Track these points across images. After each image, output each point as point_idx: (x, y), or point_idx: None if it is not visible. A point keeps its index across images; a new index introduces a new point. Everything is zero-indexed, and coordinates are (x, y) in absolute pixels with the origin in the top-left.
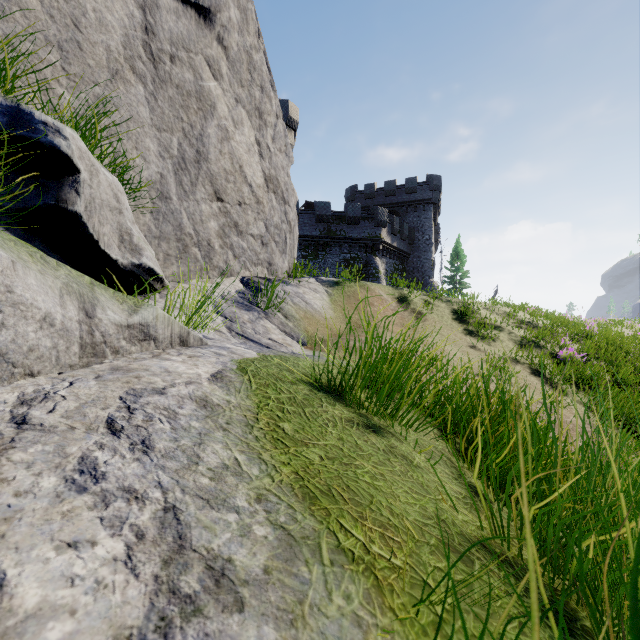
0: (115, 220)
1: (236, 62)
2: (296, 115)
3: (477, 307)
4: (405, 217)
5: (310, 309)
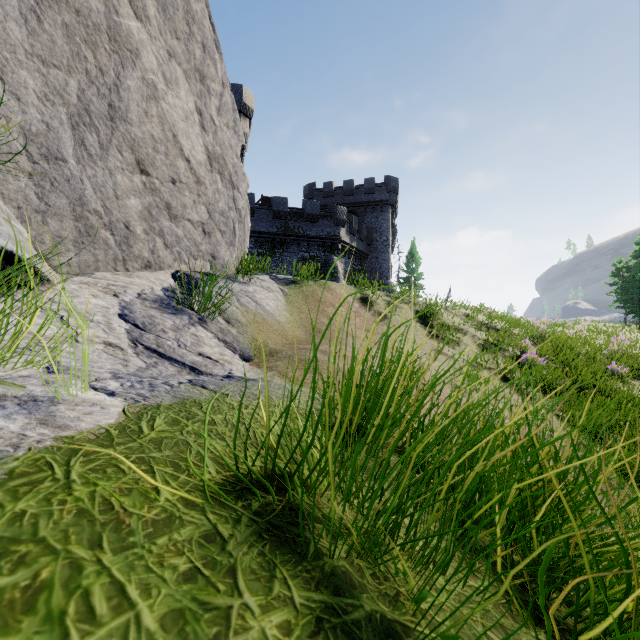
0: None
1: (168, 5)
2: (251, 102)
3: (439, 309)
4: (363, 217)
5: (261, 311)
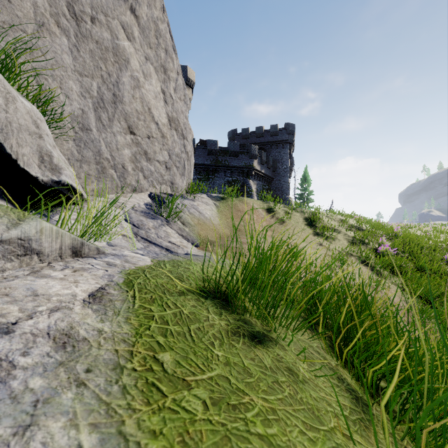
0: (35, 143)
1: (146, 29)
2: (193, 77)
3: (321, 216)
4: (270, 152)
5: (202, 217)
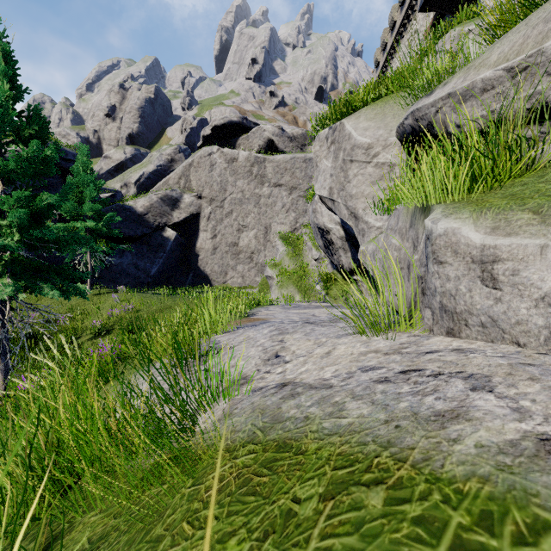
0: None
1: None
2: None
3: None
4: None
5: None
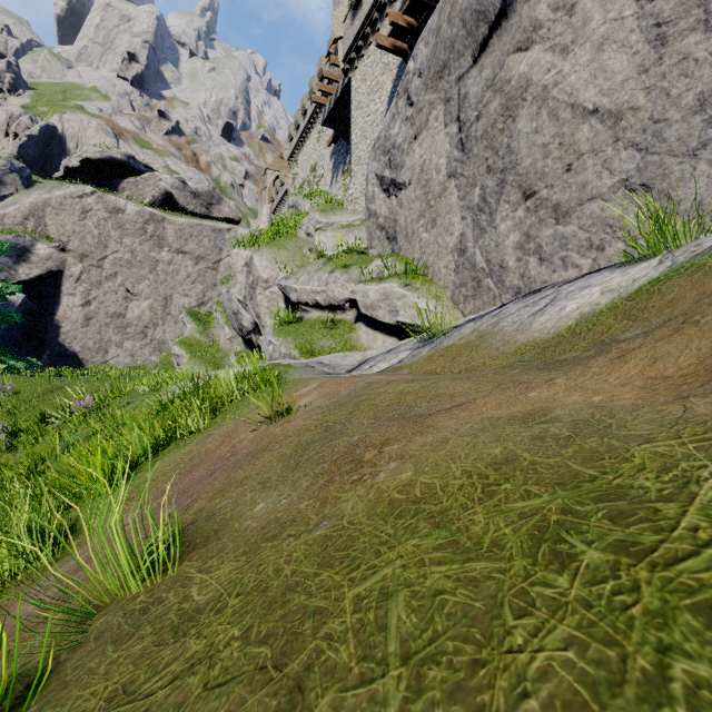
0: (387, 304)
1: None
2: None
3: None
4: None
5: (511, 327)
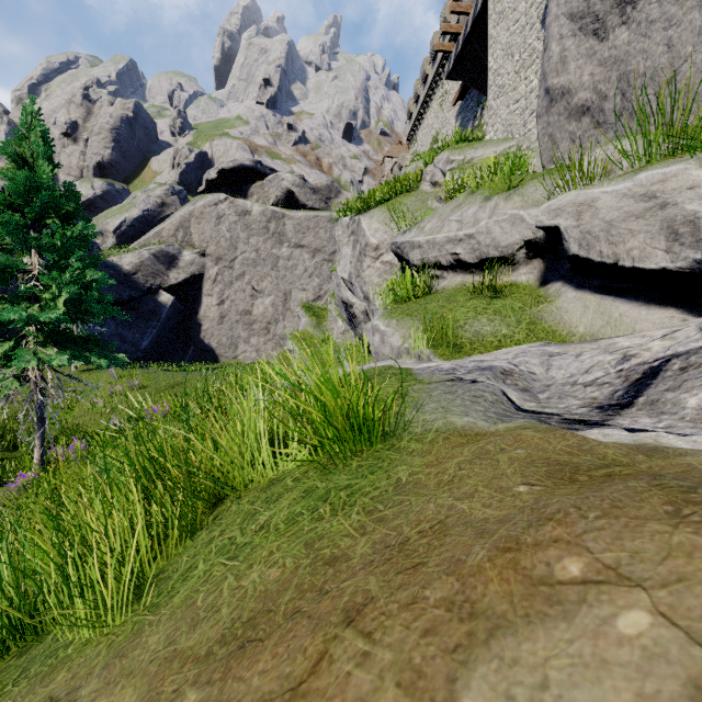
0: (656, 221)
1: None
2: None
3: None
4: None
5: None
